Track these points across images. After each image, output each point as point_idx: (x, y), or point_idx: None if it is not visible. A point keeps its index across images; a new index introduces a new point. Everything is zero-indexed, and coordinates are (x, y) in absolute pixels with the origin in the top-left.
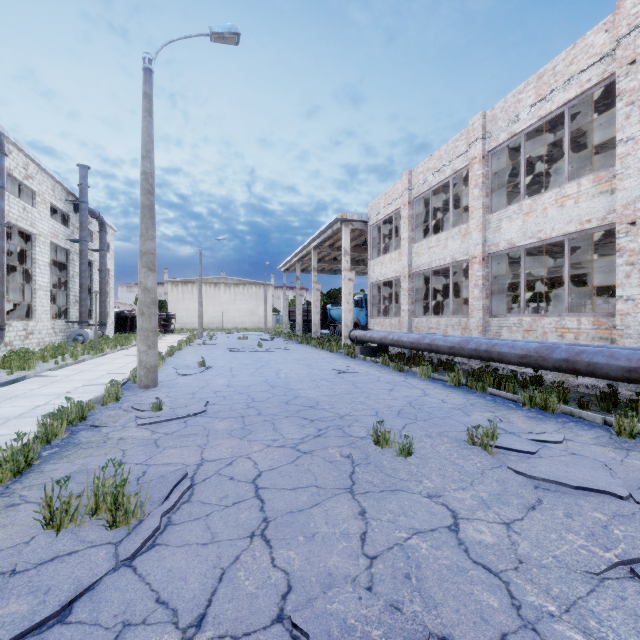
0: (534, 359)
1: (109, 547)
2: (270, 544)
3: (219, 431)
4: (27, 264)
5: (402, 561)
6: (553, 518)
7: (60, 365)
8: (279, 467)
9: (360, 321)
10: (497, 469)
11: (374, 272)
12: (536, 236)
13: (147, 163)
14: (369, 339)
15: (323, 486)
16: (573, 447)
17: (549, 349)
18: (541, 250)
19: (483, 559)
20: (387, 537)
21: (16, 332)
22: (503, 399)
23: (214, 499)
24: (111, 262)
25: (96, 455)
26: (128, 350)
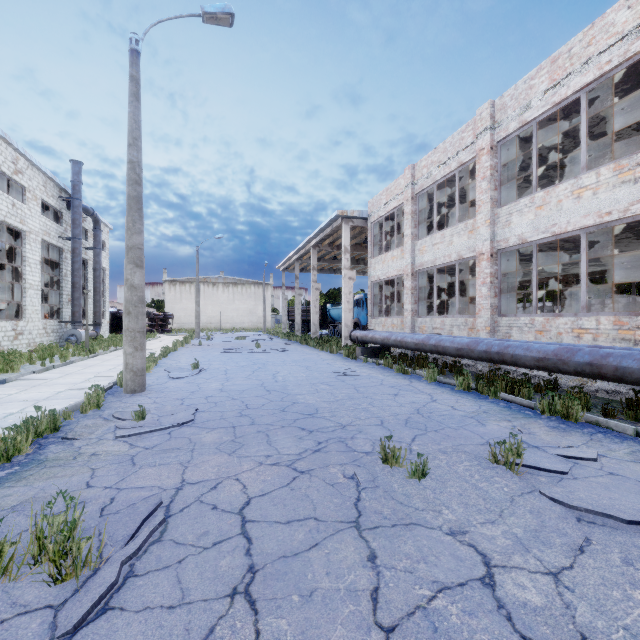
0: (553, 362)
1: (46, 614)
2: (255, 608)
3: (206, 445)
4: (17, 262)
5: (428, 636)
6: (610, 566)
7: (46, 367)
8: (272, 492)
9: (360, 321)
10: (528, 495)
11: (375, 270)
12: (550, 230)
13: (134, 151)
14: (370, 340)
15: (323, 518)
16: (609, 465)
17: (570, 351)
18: (552, 246)
19: (533, 632)
20: (405, 596)
21: (4, 332)
22: (518, 405)
23: (191, 537)
24: (106, 261)
25: (60, 476)
26: (121, 351)
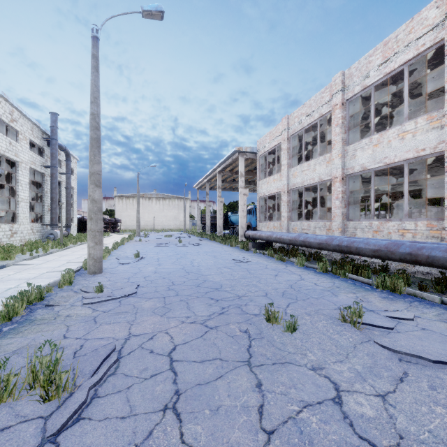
0: (384, 253)
1: (39, 422)
2: (180, 418)
3: (145, 309)
4: (13, 183)
5: (296, 436)
6: (420, 390)
7: (33, 256)
8: (190, 341)
9: (252, 224)
10: (366, 343)
11: (262, 189)
12: (383, 161)
13: (94, 107)
14: (258, 237)
15: (226, 359)
16: (422, 323)
17: (396, 245)
18: (384, 172)
19: (367, 434)
20: (281, 410)
21: (4, 232)
22: (360, 283)
23: (135, 372)
24: (75, 182)
25: (45, 330)
26: (85, 245)
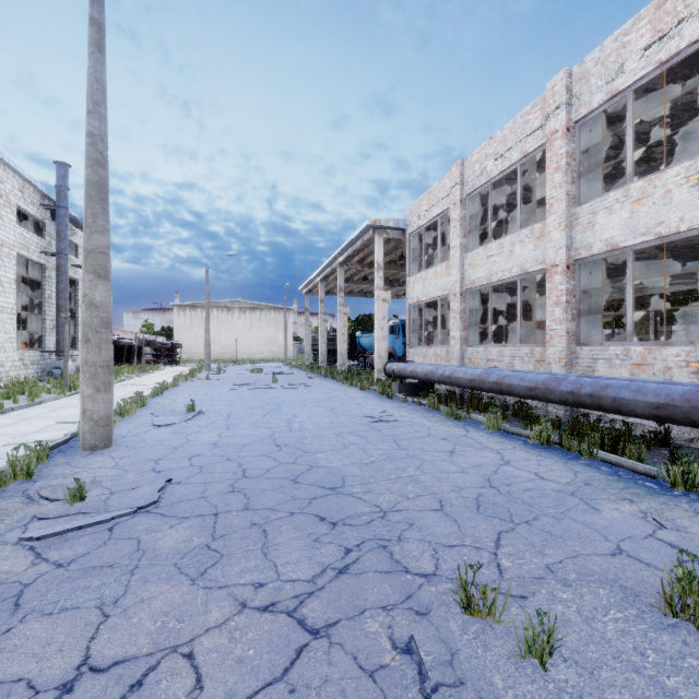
0: (682, 411)
1: None
2: None
3: (160, 556)
4: None
5: None
6: None
7: None
8: None
9: (396, 351)
10: None
11: (414, 291)
12: (653, 231)
13: (95, 120)
14: (410, 374)
15: None
16: None
17: None
18: (641, 257)
19: None
20: None
21: None
22: (629, 471)
23: None
24: None
25: None
26: None
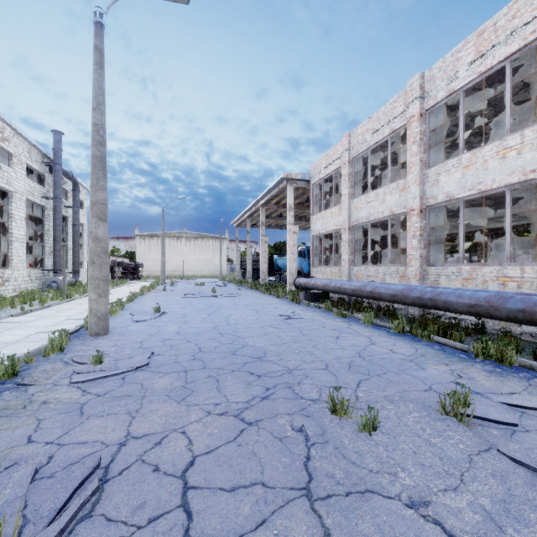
0: (485, 309)
1: None
2: None
3: (157, 391)
4: (4, 218)
5: None
6: None
7: (24, 311)
8: (218, 448)
9: (303, 269)
10: (487, 454)
11: (316, 226)
12: (476, 188)
13: (98, 115)
14: (312, 286)
15: (271, 484)
16: None
17: (501, 299)
18: (474, 203)
19: None
20: None
21: None
22: (451, 348)
23: (124, 512)
24: (85, 218)
25: (4, 428)
26: None
